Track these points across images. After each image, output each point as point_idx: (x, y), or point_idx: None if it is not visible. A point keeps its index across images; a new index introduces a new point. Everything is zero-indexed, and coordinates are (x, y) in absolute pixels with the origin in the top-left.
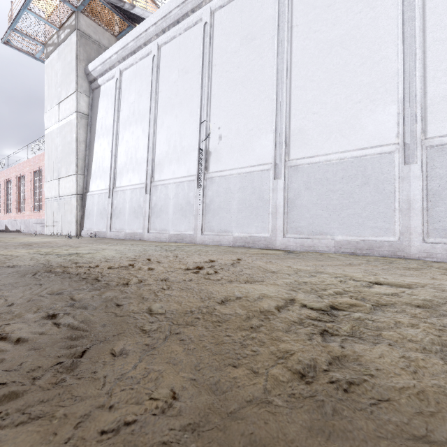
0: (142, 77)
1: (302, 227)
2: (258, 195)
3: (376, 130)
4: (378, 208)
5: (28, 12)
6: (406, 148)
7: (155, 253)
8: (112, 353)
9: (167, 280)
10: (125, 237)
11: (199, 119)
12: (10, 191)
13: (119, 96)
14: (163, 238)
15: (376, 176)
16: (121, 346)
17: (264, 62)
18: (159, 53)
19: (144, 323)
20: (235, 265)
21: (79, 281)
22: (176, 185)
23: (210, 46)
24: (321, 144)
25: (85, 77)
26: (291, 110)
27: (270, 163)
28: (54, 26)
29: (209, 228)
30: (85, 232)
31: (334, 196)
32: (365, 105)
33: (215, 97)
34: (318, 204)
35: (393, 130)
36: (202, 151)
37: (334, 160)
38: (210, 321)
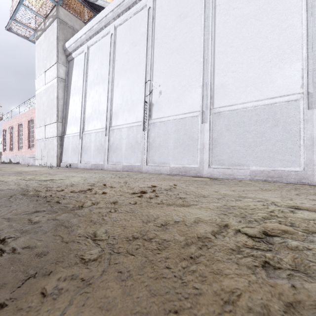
0: (103, 50)
1: (224, 160)
2: (189, 135)
3: (284, 82)
4: (286, 144)
5: (23, 6)
6: (309, 96)
7: (110, 179)
8: (43, 292)
9: (115, 203)
10: (91, 167)
11: (144, 79)
12: (13, 134)
13: (86, 65)
14: (118, 168)
15: (284, 119)
16: (54, 283)
17: (193, 34)
18: (115, 32)
19: (86, 251)
20: (172, 189)
21: (42, 204)
22: (127, 129)
23: (153, 25)
24: (239, 95)
25: (63, 52)
26: (215, 70)
27: (198, 111)
28: (42, 17)
29: (152, 161)
30: (63, 164)
31: (250, 135)
32: (275, 64)
33: (156, 62)
34: (237, 142)
35: (298, 83)
36: (147, 103)
37: (249, 108)
38: (150, 249)
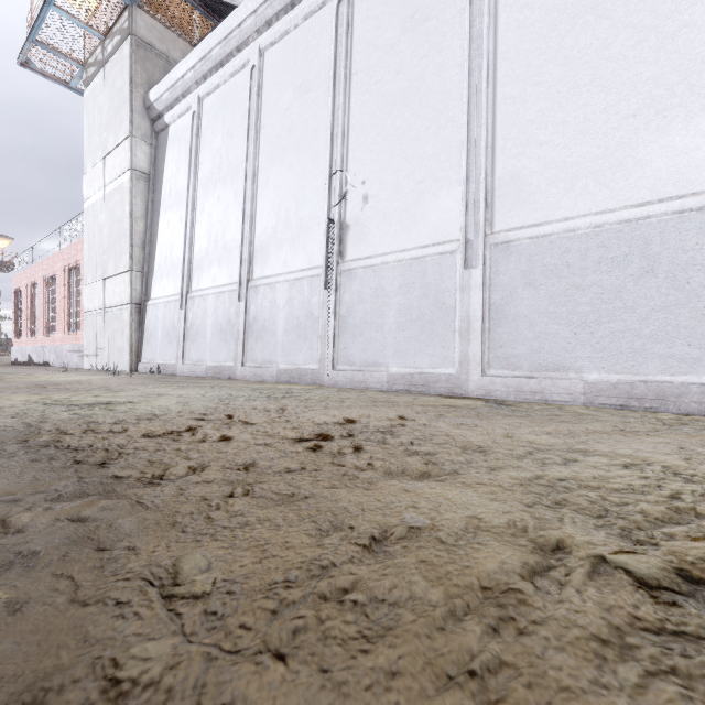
0: (234, 105)
1: (519, 356)
2: (435, 298)
3: (670, 166)
4: (675, 319)
5: (56, 10)
6: None
7: (246, 403)
8: None
9: (250, 469)
10: (205, 374)
11: (328, 169)
12: (36, 300)
13: (197, 140)
14: (267, 376)
15: (670, 256)
16: None
17: (444, 59)
18: (262, 62)
19: (132, 646)
20: (396, 430)
21: (60, 470)
22: (289, 284)
23: (348, 41)
24: (556, 200)
25: (145, 113)
26: (496, 141)
27: (457, 239)
28: (97, 33)
29: (345, 359)
30: (144, 366)
31: (583, 297)
32: (646, 121)
33: (356, 128)
34: (551, 314)
35: None
36: (334, 225)
37: (582, 230)
38: (337, 636)
